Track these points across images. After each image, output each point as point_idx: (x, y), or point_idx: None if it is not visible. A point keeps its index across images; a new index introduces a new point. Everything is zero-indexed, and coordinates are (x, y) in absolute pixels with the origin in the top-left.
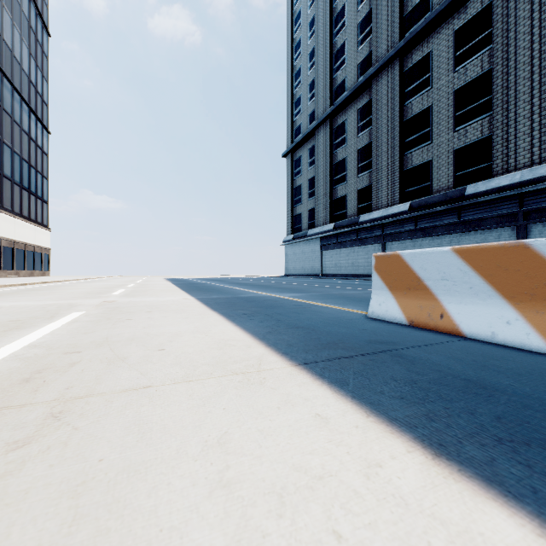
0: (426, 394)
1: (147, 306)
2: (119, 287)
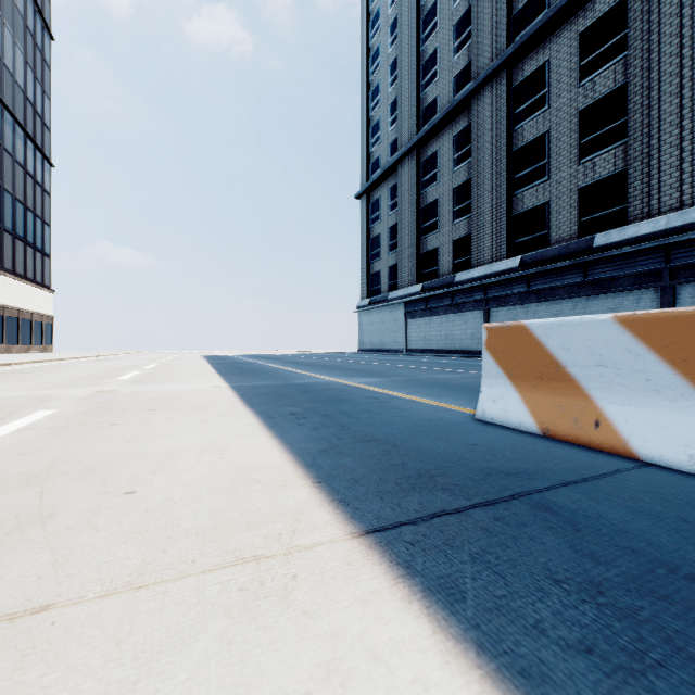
0: (636, 634)
1: (154, 400)
2: (133, 368)
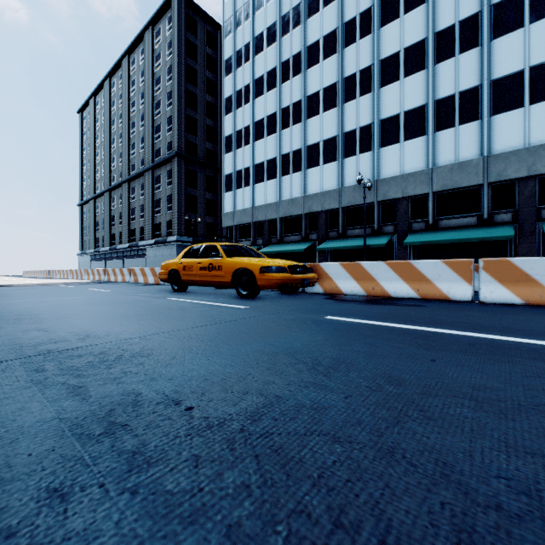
0: None
1: None
2: None
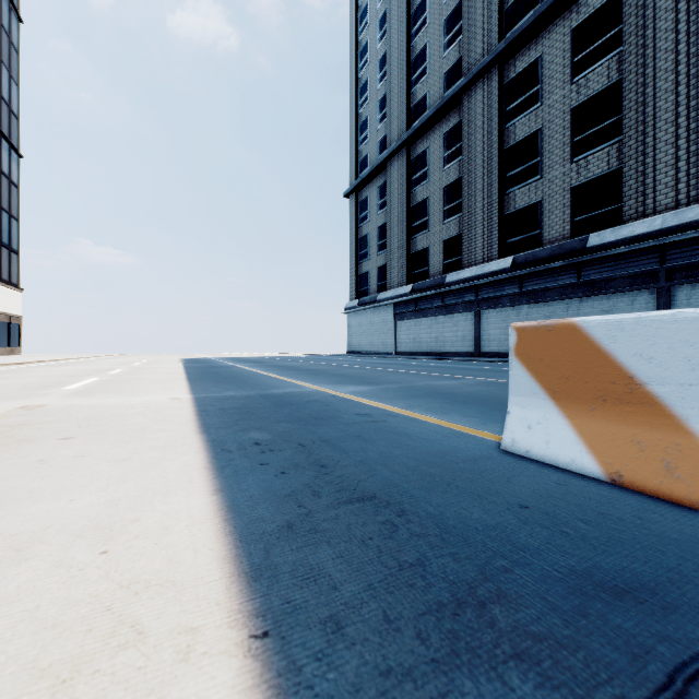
0: None
1: (82, 421)
2: (94, 373)
